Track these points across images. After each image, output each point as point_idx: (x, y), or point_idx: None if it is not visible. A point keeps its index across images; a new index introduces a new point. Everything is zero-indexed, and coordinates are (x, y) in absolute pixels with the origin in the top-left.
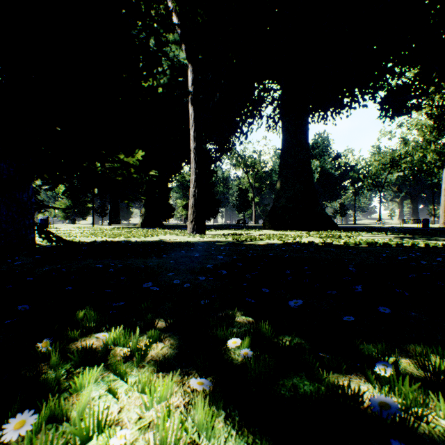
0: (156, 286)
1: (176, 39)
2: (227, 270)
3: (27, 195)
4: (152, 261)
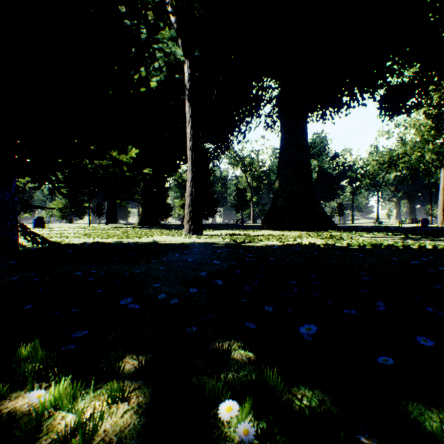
0: (137, 302)
1: (173, 36)
2: (222, 279)
3: (9, 193)
4: (141, 267)
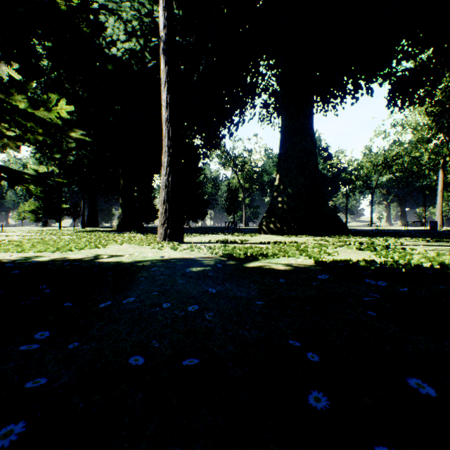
0: None
1: None
2: None
3: None
4: None
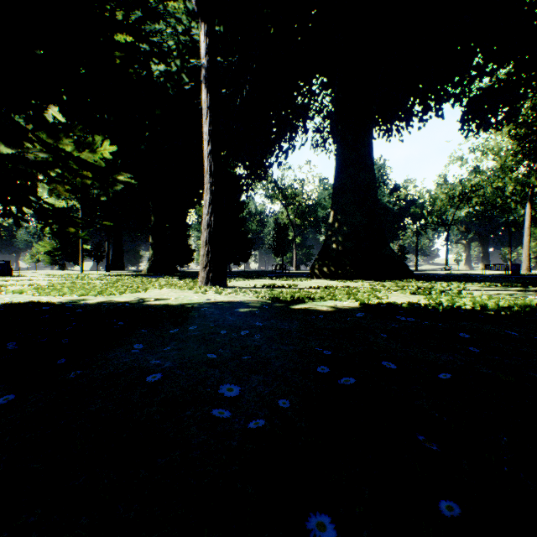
0: None
1: (190, 10)
2: None
3: None
4: None
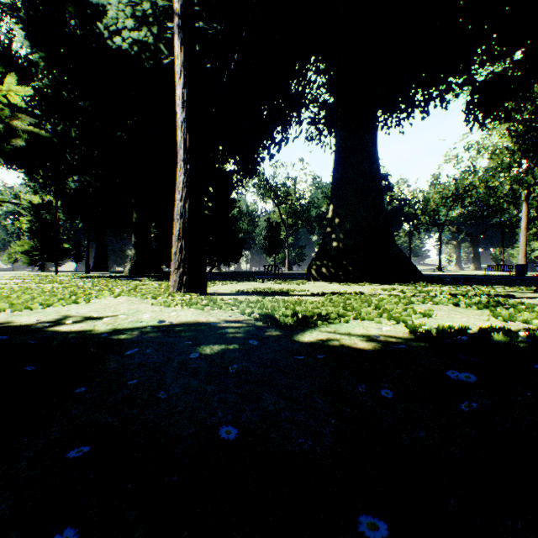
0: None
1: None
2: None
3: None
4: None
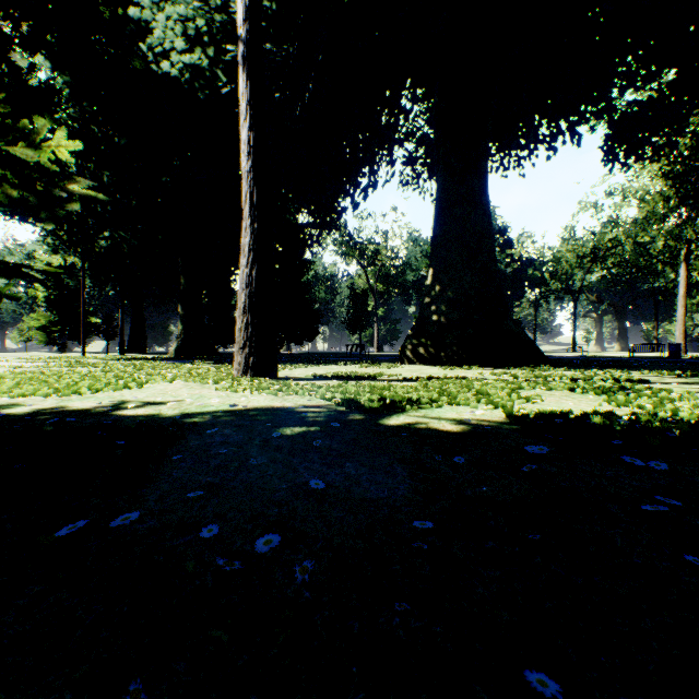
0: None
1: None
2: None
3: None
4: None
